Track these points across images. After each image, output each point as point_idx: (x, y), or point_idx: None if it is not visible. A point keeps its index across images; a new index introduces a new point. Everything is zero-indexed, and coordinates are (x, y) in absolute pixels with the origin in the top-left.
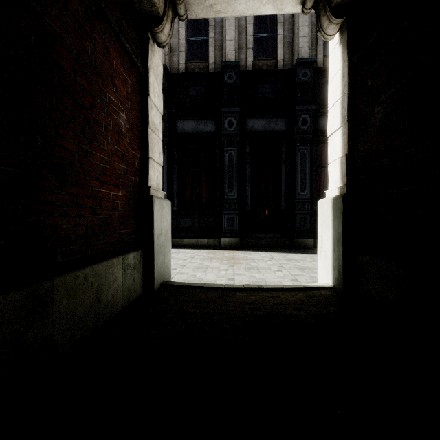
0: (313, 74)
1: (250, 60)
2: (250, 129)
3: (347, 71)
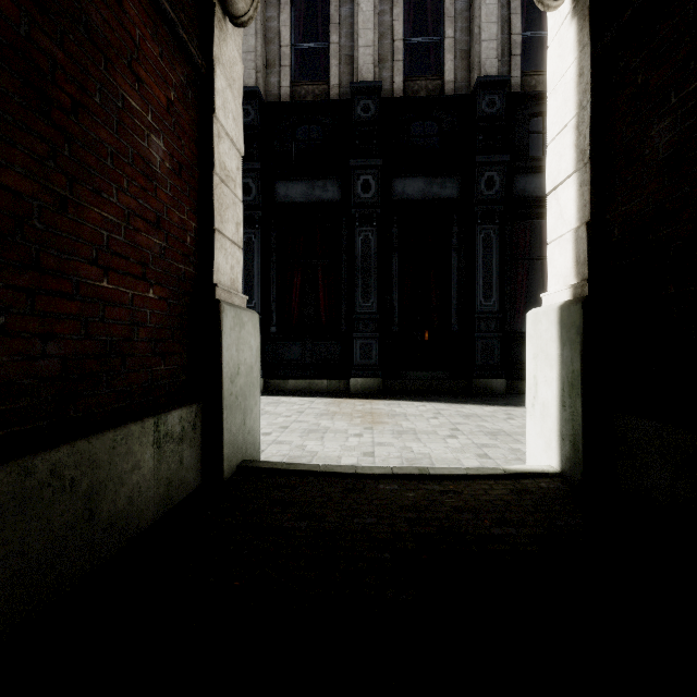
0: (504, 103)
1: (399, 81)
2: (399, 196)
3: (589, 64)
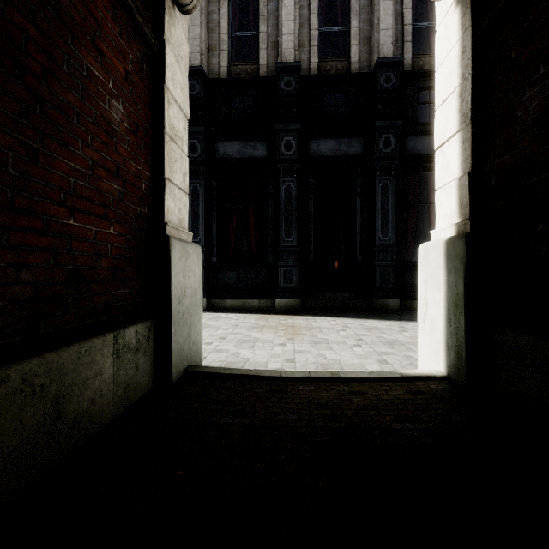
0: (398, 79)
1: (314, 62)
2: (314, 153)
3: (471, 43)
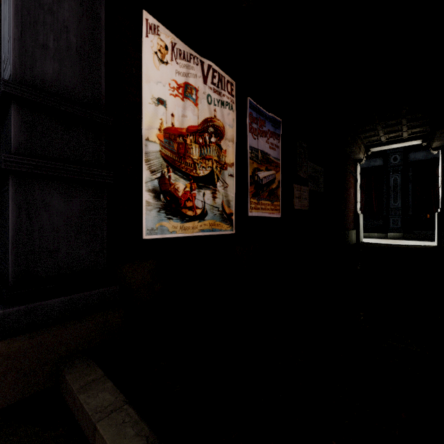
0: None
1: None
2: (412, 159)
3: (441, 167)
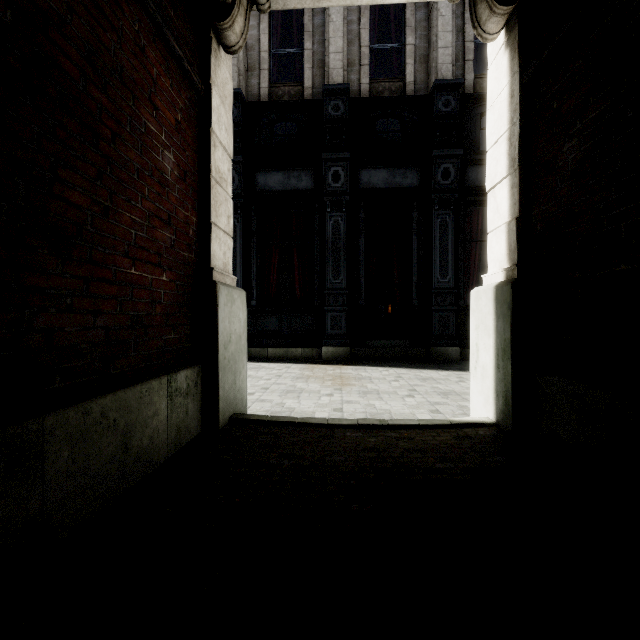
0: (458, 103)
1: (365, 83)
2: (365, 185)
3: (518, 89)
